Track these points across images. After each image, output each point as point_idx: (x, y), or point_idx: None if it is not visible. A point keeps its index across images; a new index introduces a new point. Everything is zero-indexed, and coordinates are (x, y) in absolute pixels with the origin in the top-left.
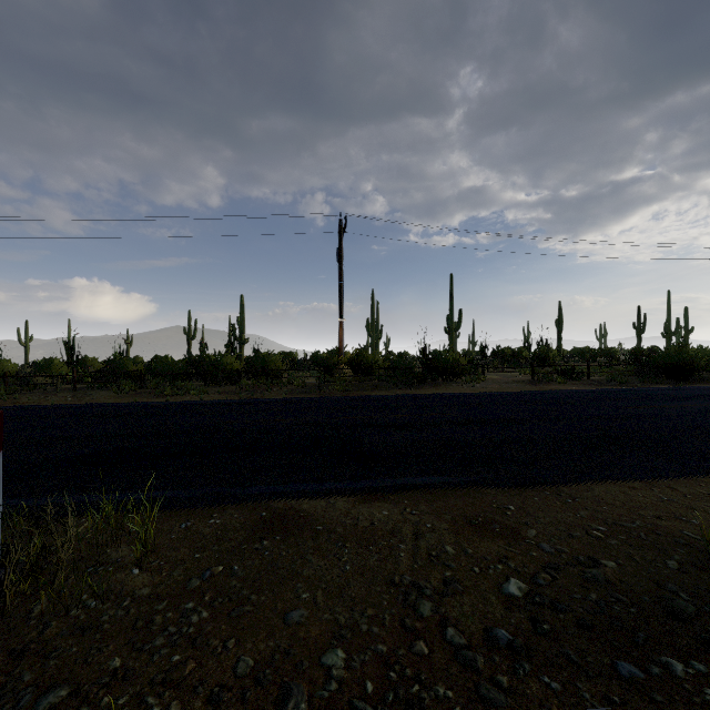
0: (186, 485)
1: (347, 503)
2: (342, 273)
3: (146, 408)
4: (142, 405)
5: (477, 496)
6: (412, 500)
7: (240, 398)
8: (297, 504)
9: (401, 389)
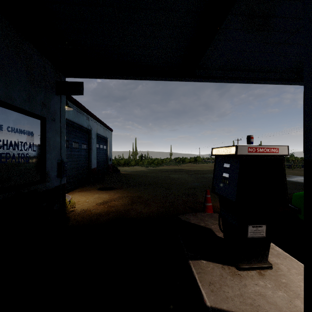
0: None
1: None
2: None
3: None
4: None
5: None
6: None
7: None
8: None
9: None
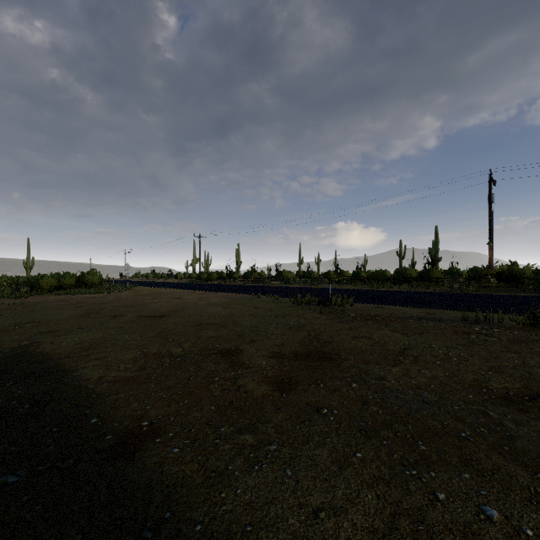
0: (363, 301)
1: (399, 307)
2: (491, 211)
3: (363, 290)
4: (362, 290)
5: (442, 312)
6: (419, 310)
7: (406, 291)
8: (386, 306)
9: (529, 293)
